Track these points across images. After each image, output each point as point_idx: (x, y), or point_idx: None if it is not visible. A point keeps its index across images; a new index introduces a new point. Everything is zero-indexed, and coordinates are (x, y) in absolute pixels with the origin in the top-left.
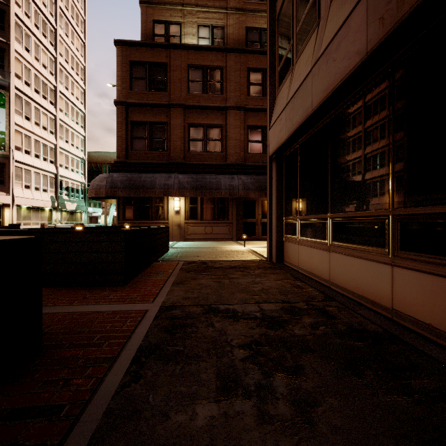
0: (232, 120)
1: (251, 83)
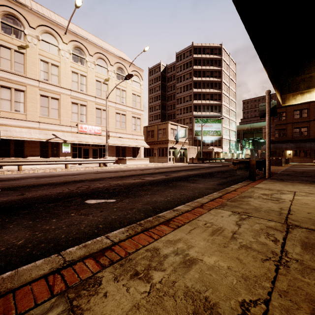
0: (312, 124)
1: None
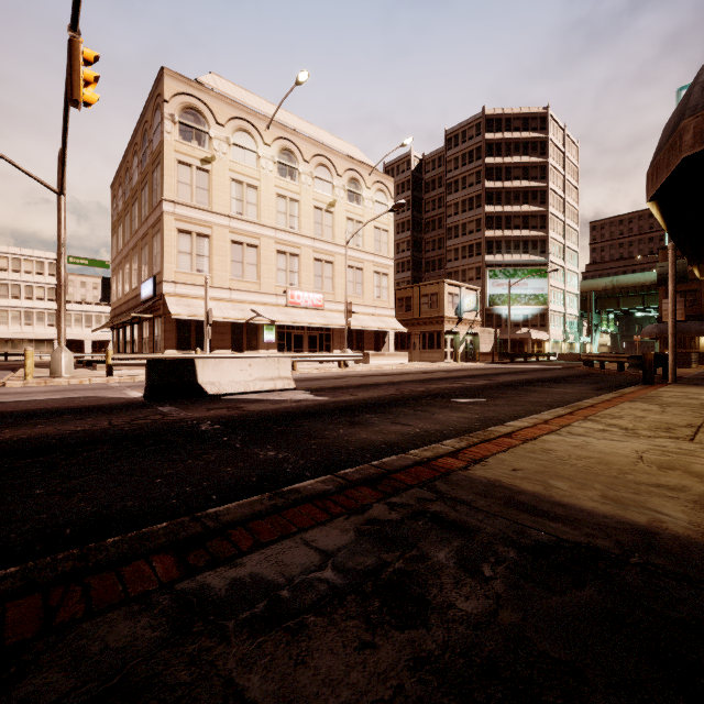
0: None
1: None
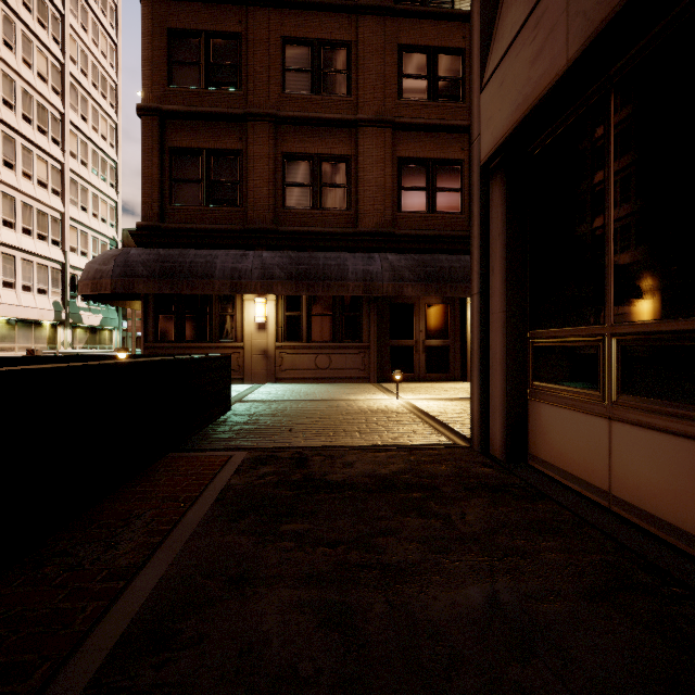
0: (368, 146)
1: (407, 74)
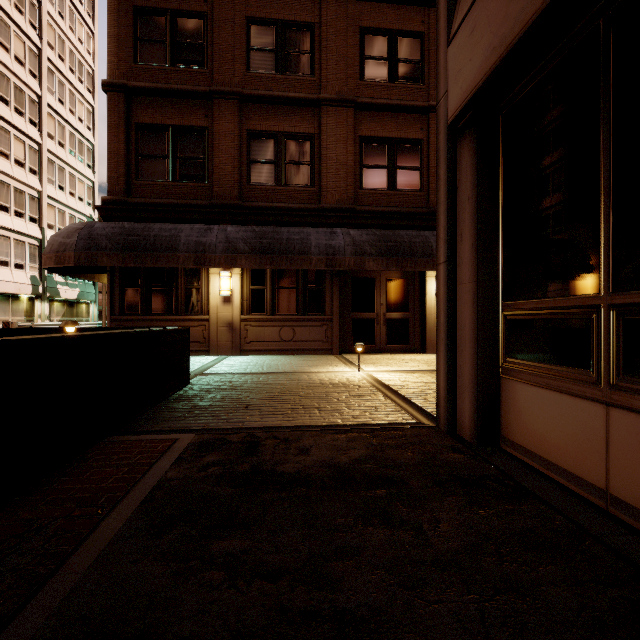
0: (331, 125)
1: (368, 56)
